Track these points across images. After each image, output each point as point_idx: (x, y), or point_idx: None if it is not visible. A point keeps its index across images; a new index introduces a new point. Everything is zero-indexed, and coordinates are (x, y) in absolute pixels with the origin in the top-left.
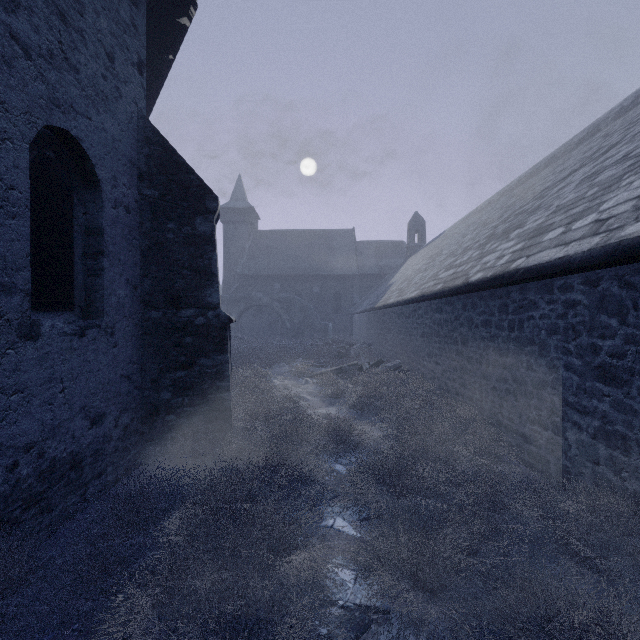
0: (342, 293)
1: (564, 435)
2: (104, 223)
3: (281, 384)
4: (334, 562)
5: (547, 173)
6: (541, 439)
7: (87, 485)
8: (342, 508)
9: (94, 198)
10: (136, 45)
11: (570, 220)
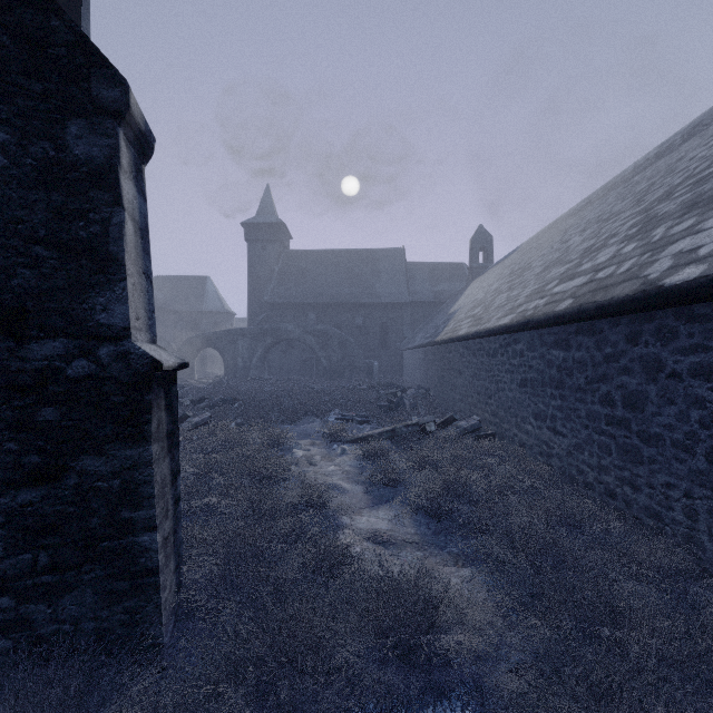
0: (390, 325)
1: None
2: None
3: (305, 456)
4: None
5: (701, 140)
6: None
7: None
8: None
9: None
10: None
11: None
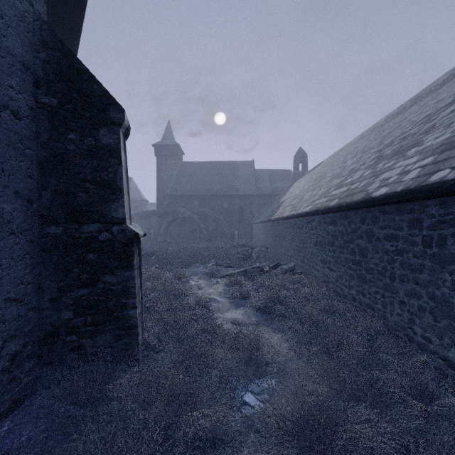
0: (245, 208)
1: None
2: None
3: (196, 284)
4: None
5: (417, 108)
6: None
7: None
8: None
9: None
10: None
11: None
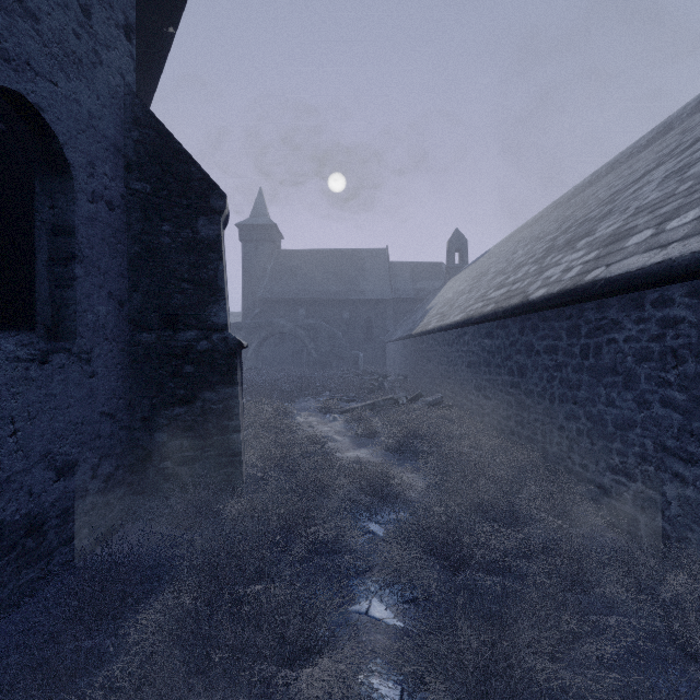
0: (374, 319)
1: (660, 489)
2: (77, 220)
3: (305, 421)
4: (370, 669)
5: (611, 179)
6: (627, 492)
7: (51, 554)
8: (379, 586)
9: (63, 188)
10: (122, 3)
11: (661, 220)
